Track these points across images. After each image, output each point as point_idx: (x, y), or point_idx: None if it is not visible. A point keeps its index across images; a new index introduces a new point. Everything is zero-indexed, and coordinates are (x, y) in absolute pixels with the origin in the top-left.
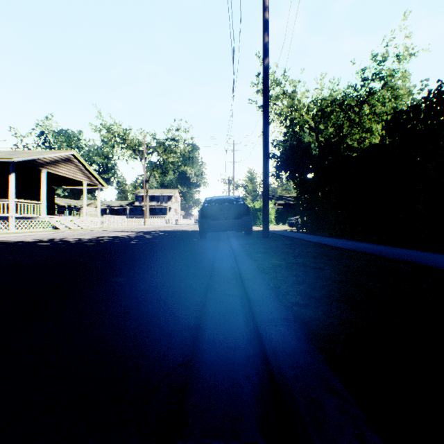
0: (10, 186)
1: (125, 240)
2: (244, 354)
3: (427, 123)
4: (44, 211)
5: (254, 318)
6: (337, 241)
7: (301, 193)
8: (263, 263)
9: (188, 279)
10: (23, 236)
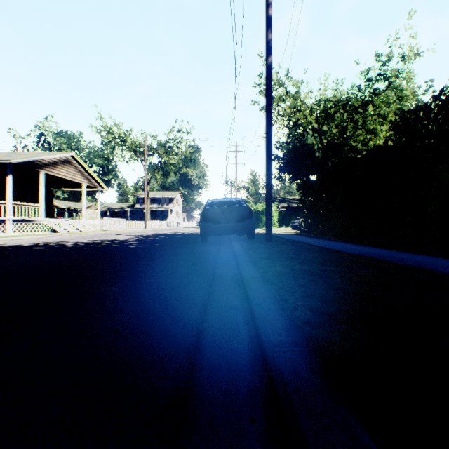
0: (7, 188)
1: (124, 244)
2: (248, 387)
3: (438, 122)
4: (42, 214)
5: (259, 337)
6: (343, 246)
7: (305, 195)
8: (268, 271)
9: (187, 289)
10: (20, 239)
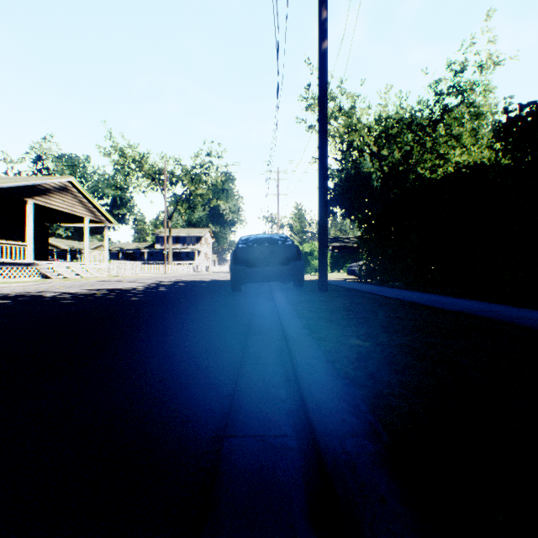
0: None
1: (126, 295)
2: None
3: None
4: (31, 255)
5: None
6: (427, 297)
7: (366, 231)
8: (338, 349)
9: (190, 388)
10: None
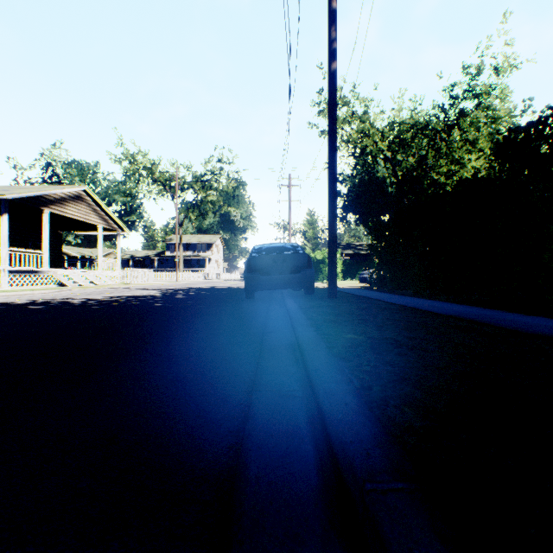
0: (2, 230)
1: (147, 301)
2: None
3: None
4: (47, 263)
5: (332, 450)
6: (429, 303)
7: (377, 239)
8: (337, 340)
9: (224, 366)
10: (15, 295)
